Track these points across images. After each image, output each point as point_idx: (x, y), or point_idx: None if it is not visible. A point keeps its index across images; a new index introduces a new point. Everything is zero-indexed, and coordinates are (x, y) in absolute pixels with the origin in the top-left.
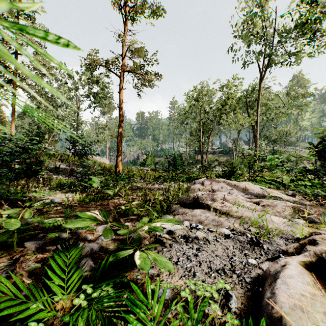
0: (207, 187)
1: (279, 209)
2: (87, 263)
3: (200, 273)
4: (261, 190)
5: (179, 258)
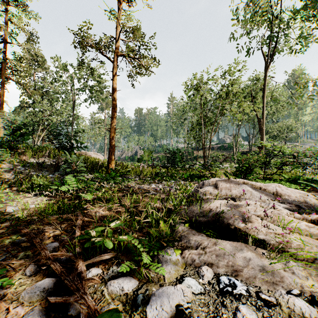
0: (222, 191)
1: None
2: None
3: None
4: (300, 196)
5: None
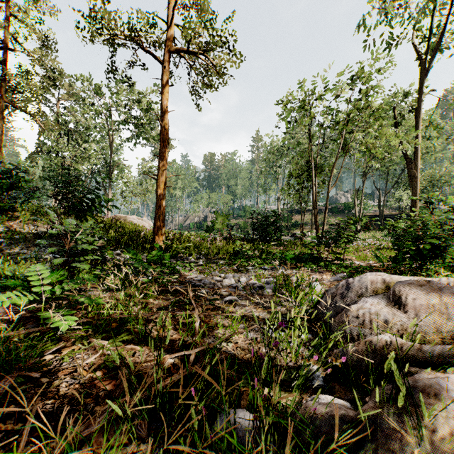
0: (422, 316)
1: None
2: None
3: None
4: None
5: None
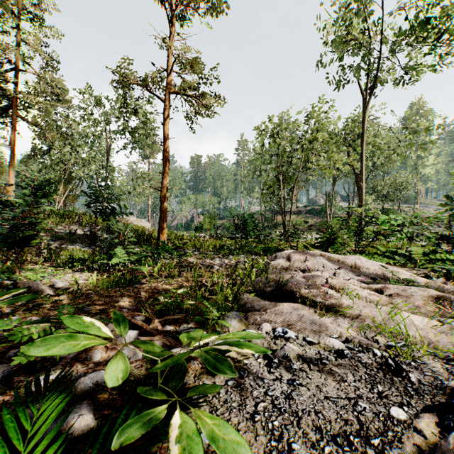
0: (295, 263)
1: (418, 302)
2: (80, 420)
3: (302, 443)
4: (380, 269)
5: (257, 405)
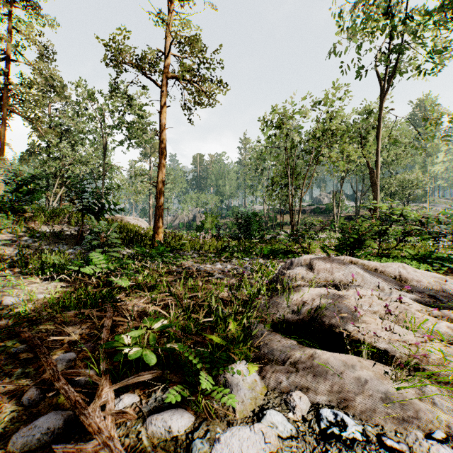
0: (320, 274)
1: None
2: None
3: None
4: (435, 282)
5: None
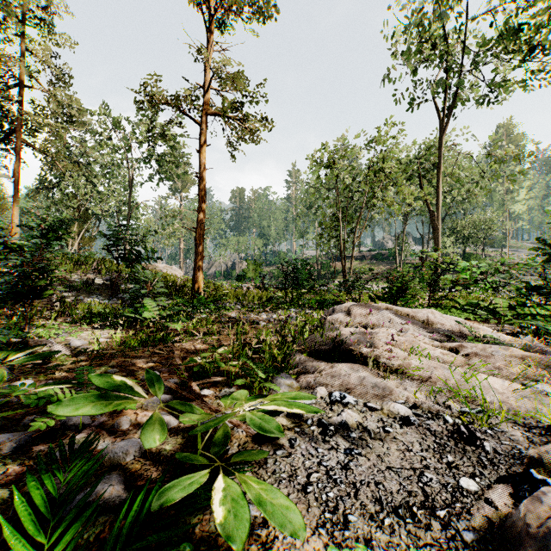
0: (356, 318)
1: (499, 362)
2: (110, 491)
3: (359, 515)
4: (456, 325)
5: (309, 475)
